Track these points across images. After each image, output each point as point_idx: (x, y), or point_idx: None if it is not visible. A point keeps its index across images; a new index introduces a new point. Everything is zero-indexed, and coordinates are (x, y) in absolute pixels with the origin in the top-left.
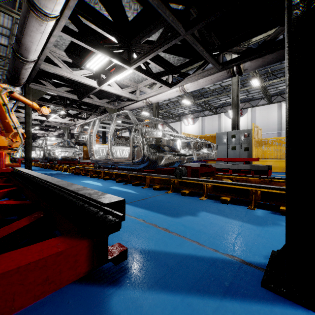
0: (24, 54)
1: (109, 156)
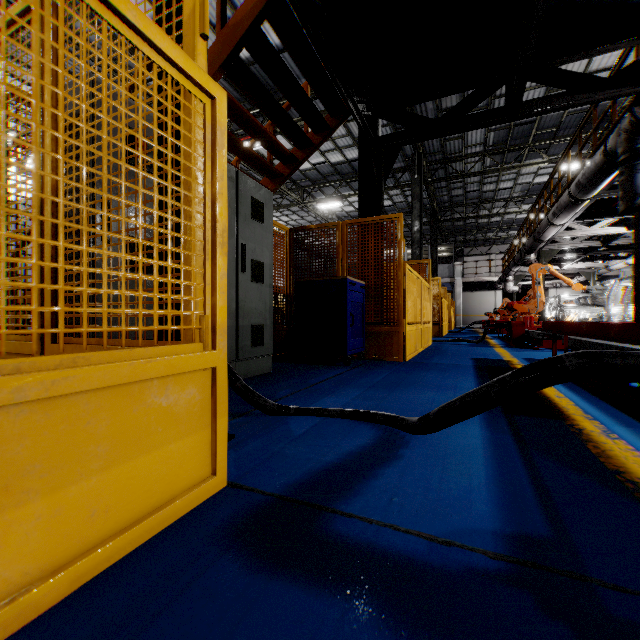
0: (542, 239)
1: (623, 319)
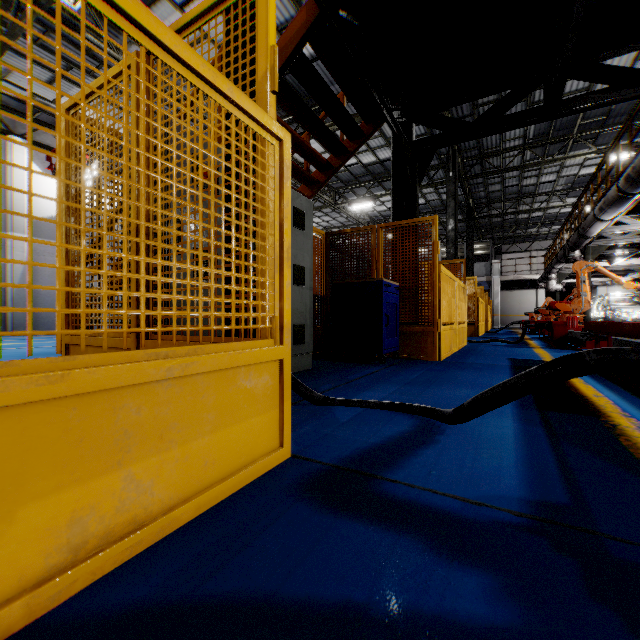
0: (588, 235)
1: None
